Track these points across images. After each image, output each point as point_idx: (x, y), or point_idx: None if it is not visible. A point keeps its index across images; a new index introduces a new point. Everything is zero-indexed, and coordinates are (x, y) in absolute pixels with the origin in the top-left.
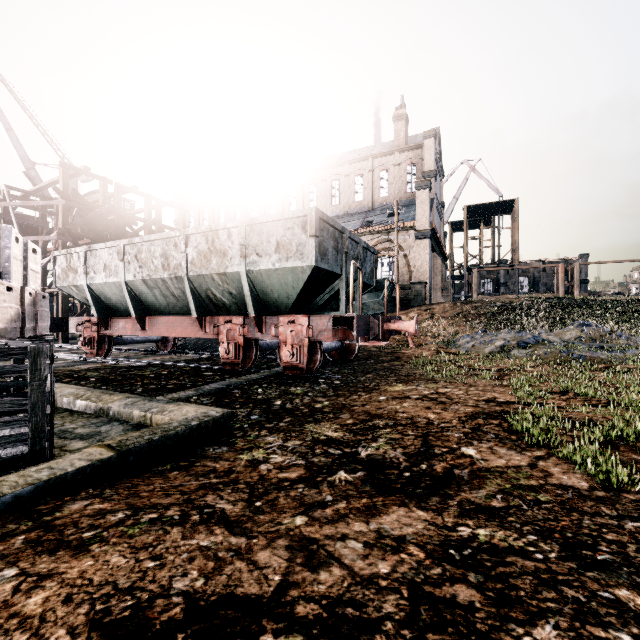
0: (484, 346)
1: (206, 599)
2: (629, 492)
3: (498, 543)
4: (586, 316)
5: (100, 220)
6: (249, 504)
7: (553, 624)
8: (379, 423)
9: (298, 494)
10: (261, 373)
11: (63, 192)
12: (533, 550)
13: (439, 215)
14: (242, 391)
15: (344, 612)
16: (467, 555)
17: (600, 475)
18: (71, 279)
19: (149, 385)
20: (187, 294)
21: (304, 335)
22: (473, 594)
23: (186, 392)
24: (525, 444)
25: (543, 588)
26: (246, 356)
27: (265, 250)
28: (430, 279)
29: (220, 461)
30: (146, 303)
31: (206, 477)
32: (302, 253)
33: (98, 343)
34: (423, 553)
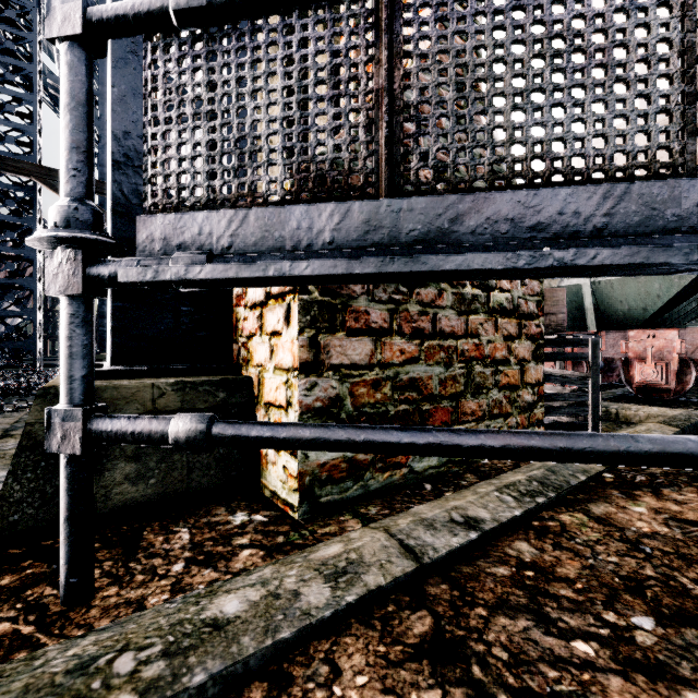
0: None
1: None
2: None
3: None
4: None
5: None
6: None
7: None
8: None
9: None
10: (603, 393)
11: None
12: None
13: None
14: None
15: None
16: None
17: None
18: None
19: None
20: None
21: (676, 351)
22: None
23: None
24: None
25: None
26: None
27: None
28: None
29: None
30: None
31: None
32: None
33: None
34: None
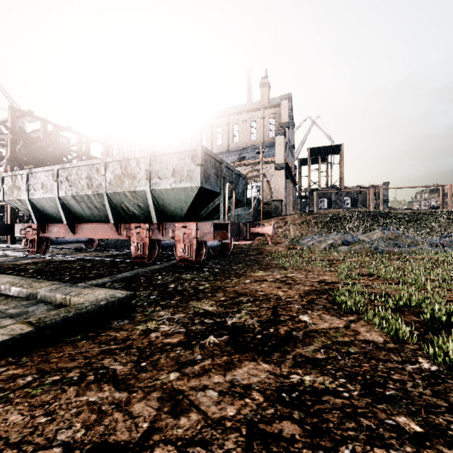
0: (320, 244)
1: (82, 448)
2: (410, 343)
3: (318, 386)
4: (387, 223)
5: (41, 151)
6: (136, 364)
7: (351, 449)
8: (243, 299)
9: (176, 355)
10: (162, 264)
11: (11, 129)
12: (342, 390)
13: (291, 153)
14: (146, 278)
15: (193, 451)
16: (295, 397)
17: (391, 332)
18: (16, 195)
19: (75, 274)
20: (106, 206)
21: (193, 236)
22: (295, 428)
23: (103, 279)
24: (343, 312)
25: (346, 420)
26: (151, 252)
27: (164, 174)
28: (285, 198)
29: (121, 331)
30: (75, 213)
31: (107, 344)
32: (191, 177)
33: (38, 243)
34: (262, 397)
